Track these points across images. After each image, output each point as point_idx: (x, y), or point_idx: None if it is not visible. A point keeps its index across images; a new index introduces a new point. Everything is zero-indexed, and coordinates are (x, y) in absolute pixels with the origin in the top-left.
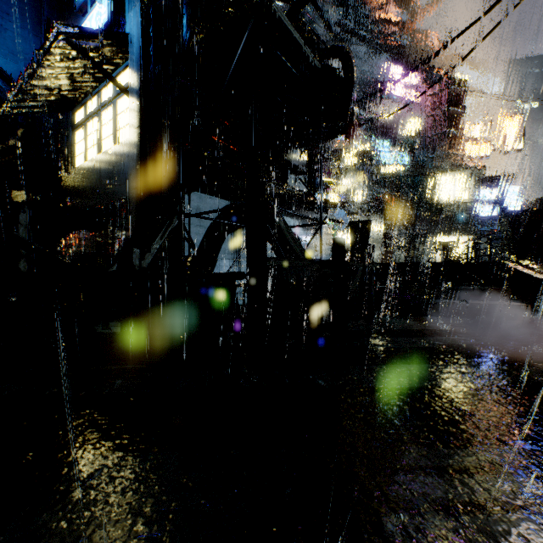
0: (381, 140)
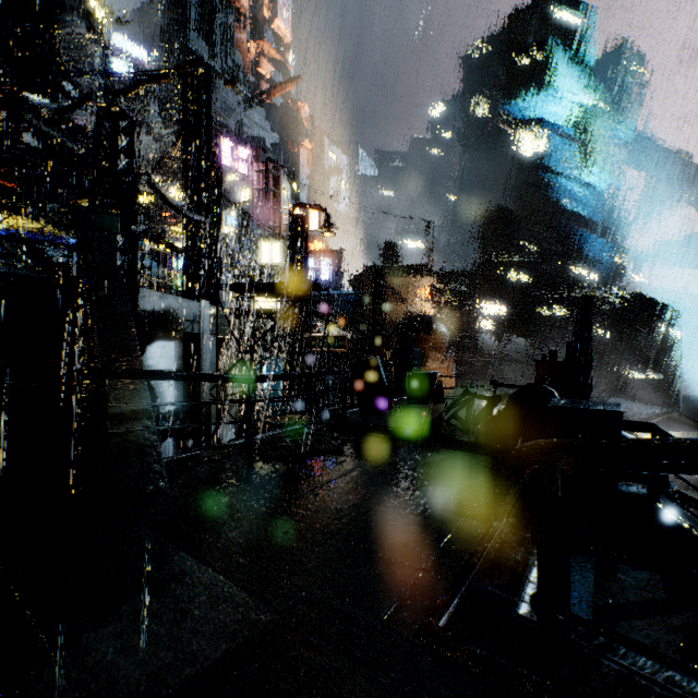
0: None
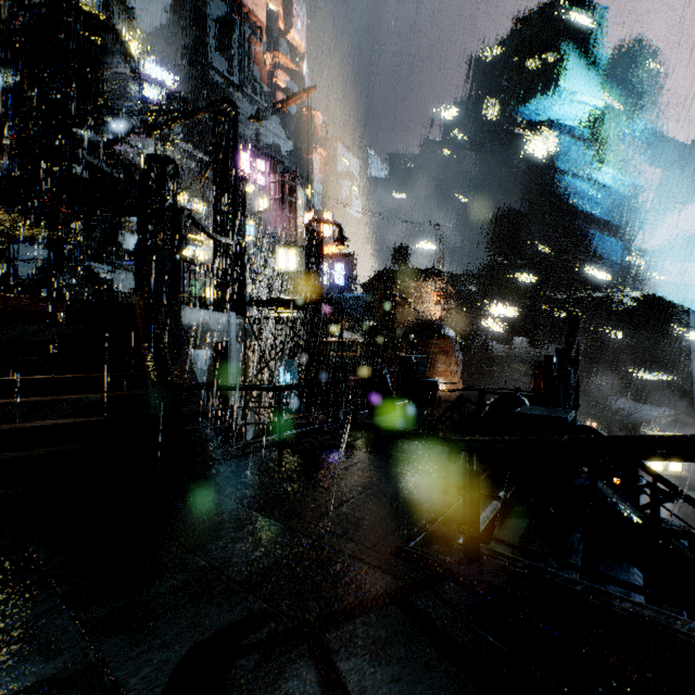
0: None
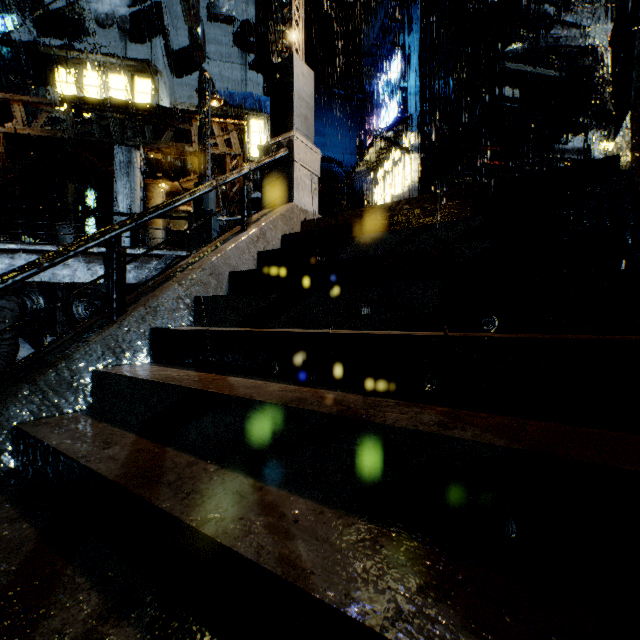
0: None
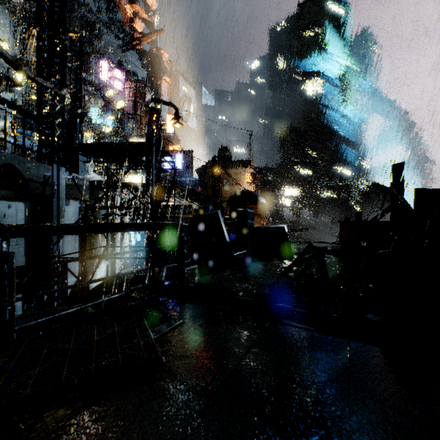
0: (87, 106)
